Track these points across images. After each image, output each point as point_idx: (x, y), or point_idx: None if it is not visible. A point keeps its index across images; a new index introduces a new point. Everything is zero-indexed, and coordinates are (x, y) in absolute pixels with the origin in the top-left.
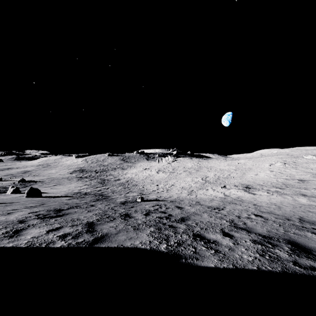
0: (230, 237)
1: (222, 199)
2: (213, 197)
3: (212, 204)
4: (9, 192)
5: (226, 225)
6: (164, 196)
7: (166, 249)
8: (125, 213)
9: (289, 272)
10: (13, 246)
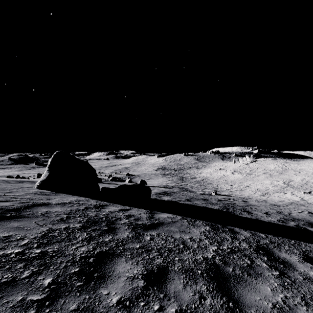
0: (267, 214)
1: (294, 202)
2: (285, 199)
3: (277, 203)
4: (127, 182)
5: (273, 212)
6: (235, 194)
7: (225, 210)
8: (204, 198)
9: (285, 225)
10: (164, 200)
